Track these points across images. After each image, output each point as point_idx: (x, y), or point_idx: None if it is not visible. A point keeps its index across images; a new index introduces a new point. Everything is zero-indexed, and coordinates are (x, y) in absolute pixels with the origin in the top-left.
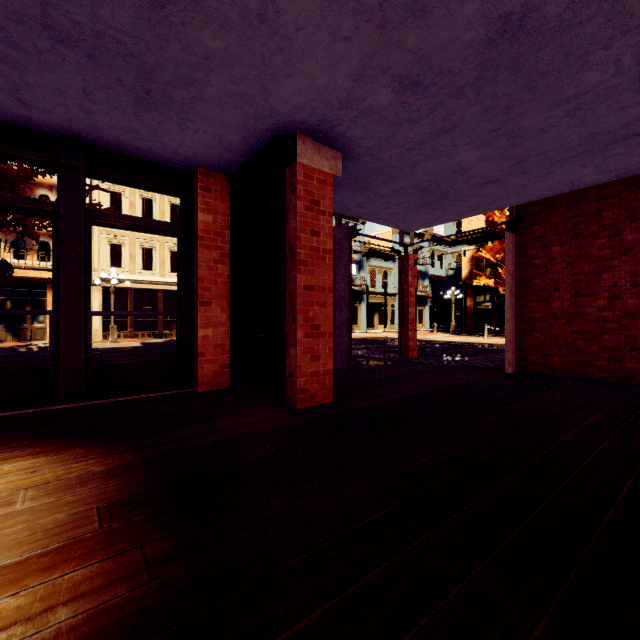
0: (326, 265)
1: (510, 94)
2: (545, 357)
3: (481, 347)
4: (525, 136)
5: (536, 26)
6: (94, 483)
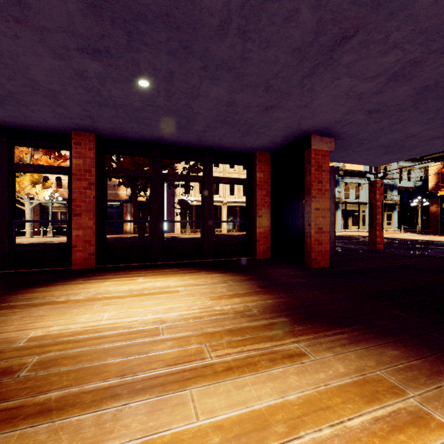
0: (325, 197)
1: (437, 105)
2: None
3: (442, 244)
4: None
5: None
6: (247, 281)
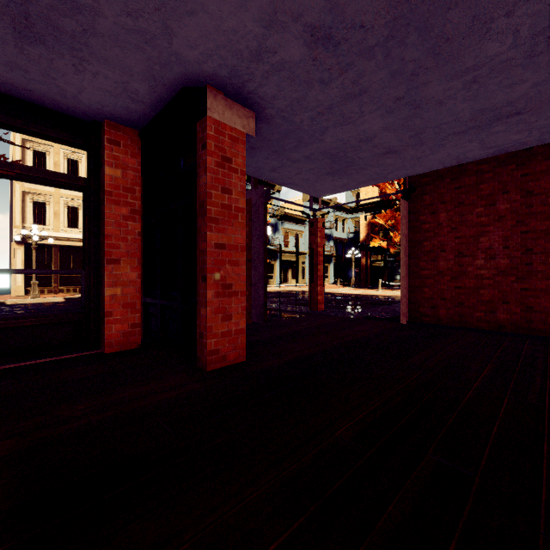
0: (238, 223)
1: (416, 59)
2: (433, 309)
3: (377, 299)
4: (425, 107)
5: None
6: None
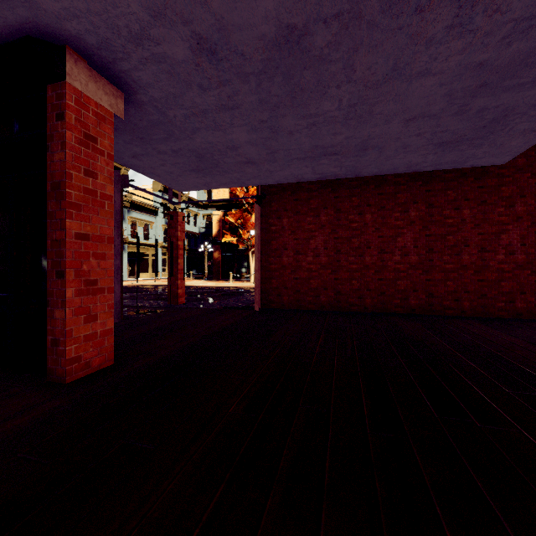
0: (105, 212)
1: (279, 96)
2: (279, 297)
3: (231, 290)
4: (281, 133)
5: (307, 48)
6: None
